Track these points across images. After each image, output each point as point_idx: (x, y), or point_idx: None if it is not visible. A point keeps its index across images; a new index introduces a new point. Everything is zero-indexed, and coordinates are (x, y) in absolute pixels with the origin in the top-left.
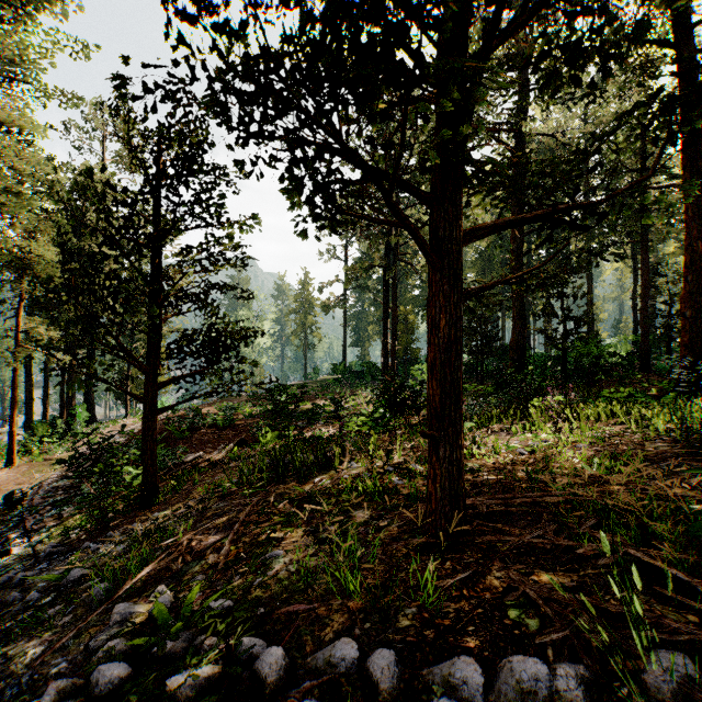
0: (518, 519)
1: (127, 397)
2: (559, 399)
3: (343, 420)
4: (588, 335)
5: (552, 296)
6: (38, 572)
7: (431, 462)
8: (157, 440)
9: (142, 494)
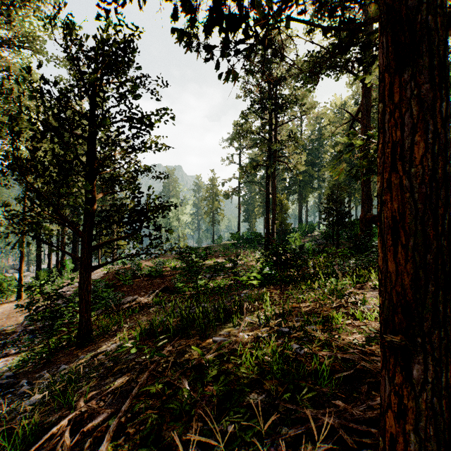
0: None
1: (99, 254)
2: None
3: (239, 274)
4: None
5: None
6: None
7: (392, 382)
8: (109, 285)
9: (78, 335)
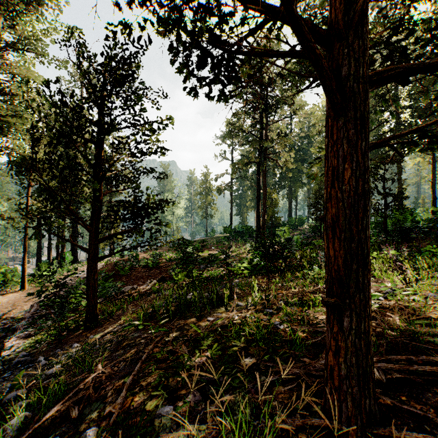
0: (421, 389)
1: None
2: (395, 253)
3: (231, 265)
4: (399, 207)
5: (376, 179)
6: (2, 380)
7: (332, 331)
8: (108, 276)
9: (86, 318)
